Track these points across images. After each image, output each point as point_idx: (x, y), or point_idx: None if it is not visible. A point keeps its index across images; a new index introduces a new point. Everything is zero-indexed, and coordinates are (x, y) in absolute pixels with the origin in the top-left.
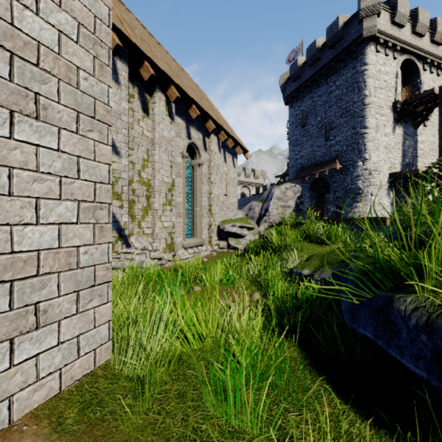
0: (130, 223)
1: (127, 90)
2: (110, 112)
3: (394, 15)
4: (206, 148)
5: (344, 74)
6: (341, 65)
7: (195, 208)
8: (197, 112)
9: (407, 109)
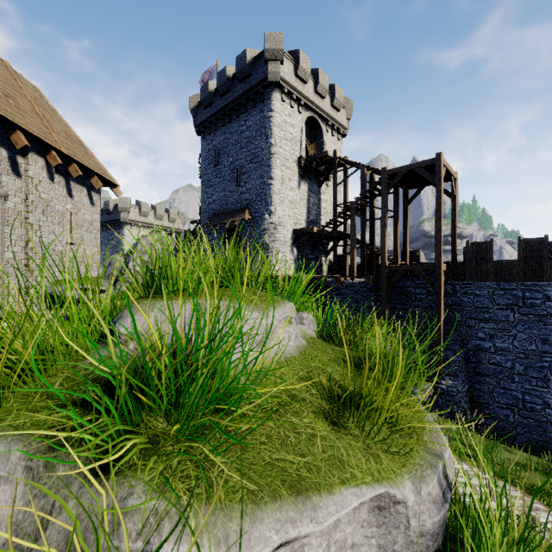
0: None
1: None
2: None
3: (297, 68)
4: (18, 172)
5: (254, 116)
6: (251, 105)
7: None
8: None
9: (309, 166)
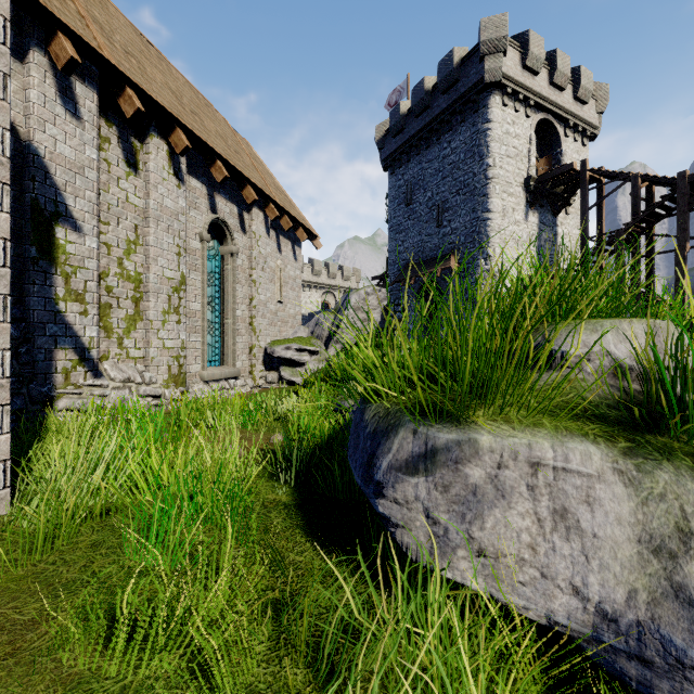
0: (102, 340)
1: (95, 130)
2: (8, 166)
3: (526, 56)
4: (244, 228)
5: (461, 133)
6: (458, 120)
7: (225, 320)
8: (223, 172)
9: (542, 189)
